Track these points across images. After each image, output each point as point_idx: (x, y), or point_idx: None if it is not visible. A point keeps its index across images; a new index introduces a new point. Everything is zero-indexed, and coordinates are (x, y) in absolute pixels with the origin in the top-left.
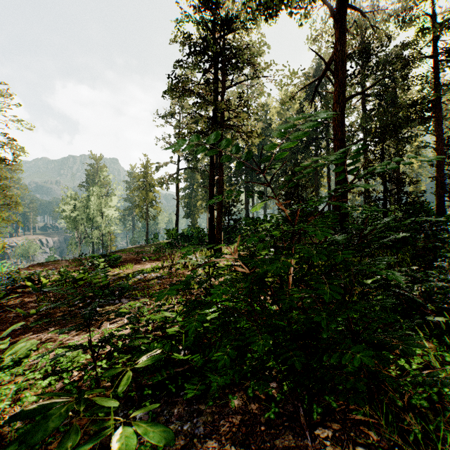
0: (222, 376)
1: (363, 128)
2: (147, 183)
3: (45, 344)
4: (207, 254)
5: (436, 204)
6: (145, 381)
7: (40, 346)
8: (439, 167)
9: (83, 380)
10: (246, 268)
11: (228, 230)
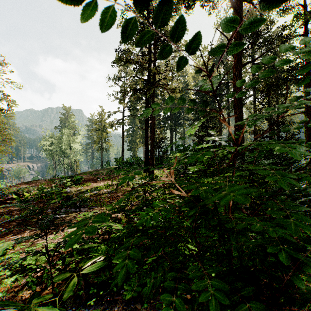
0: (155, 278)
1: (253, 87)
2: (102, 126)
3: (19, 244)
4: (143, 175)
5: (307, 140)
6: (92, 279)
7: (17, 245)
8: (309, 114)
9: (43, 277)
10: (183, 191)
11: (158, 159)
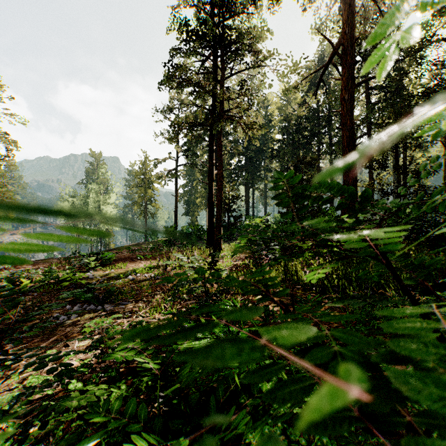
0: None
1: (368, 121)
2: (145, 179)
3: None
4: (205, 252)
5: None
6: None
7: None
8: None
9: None
10: None
11: (228, 228)
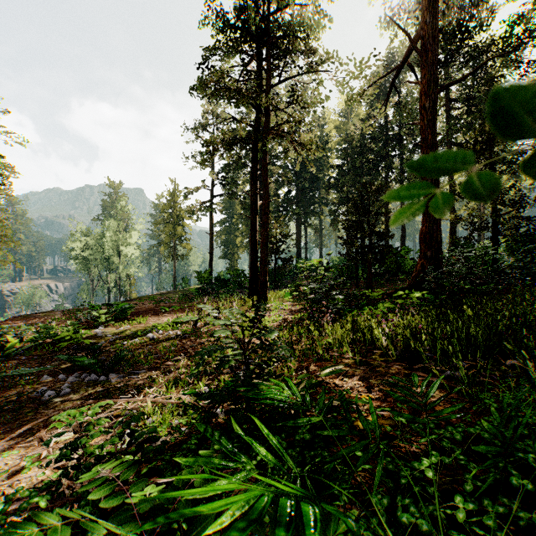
0: None
1: (448, 141)
2: (174, 214)
3: None
4: (247, 303)
5: None
6: None
7: None
8: None
9: None
10: None
11: (275, 273)
